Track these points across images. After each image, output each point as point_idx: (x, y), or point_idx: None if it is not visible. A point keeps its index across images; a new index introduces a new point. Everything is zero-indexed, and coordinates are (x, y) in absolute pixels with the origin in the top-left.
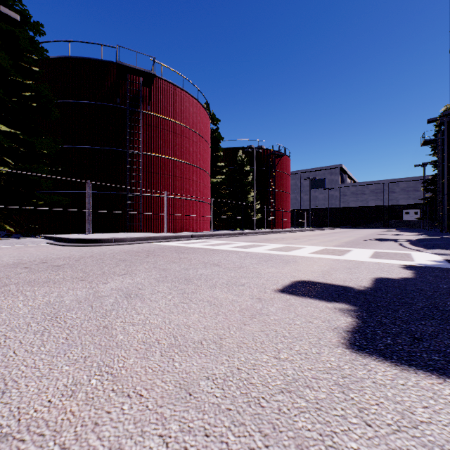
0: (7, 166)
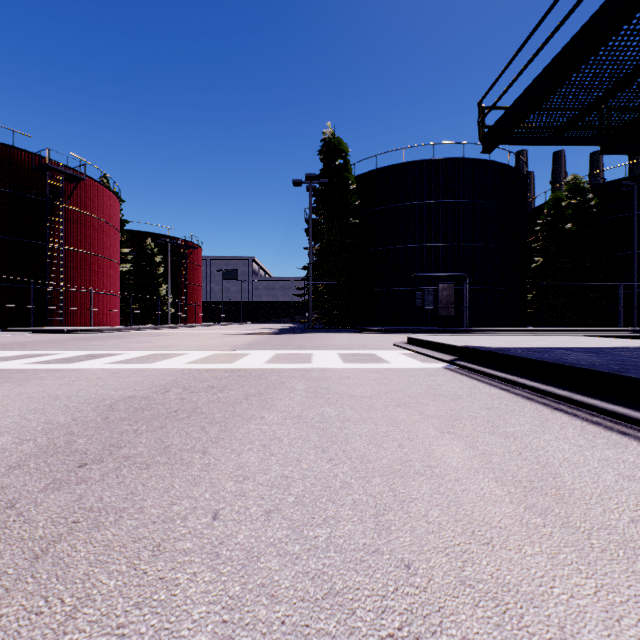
0: None
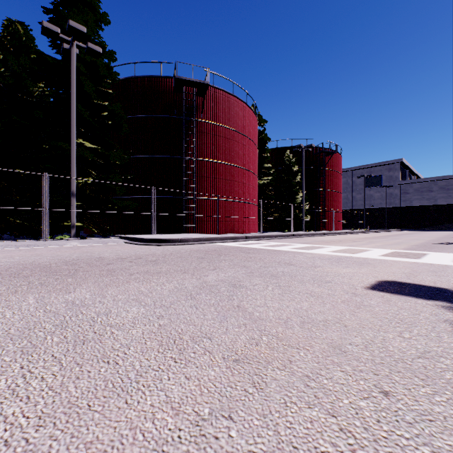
0: (90, 177)
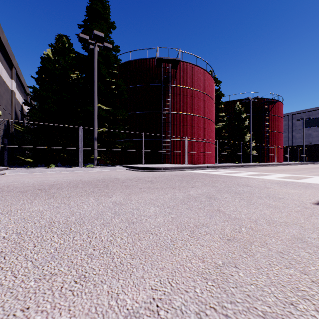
0: (105, 128)
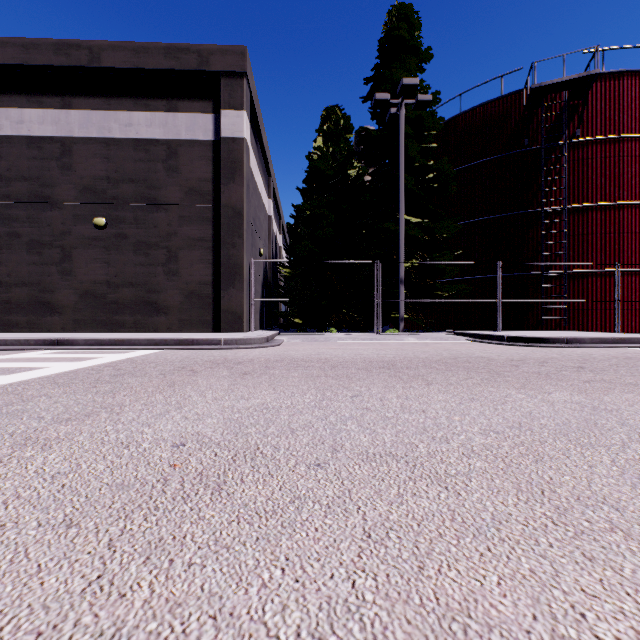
0: (413, 259)
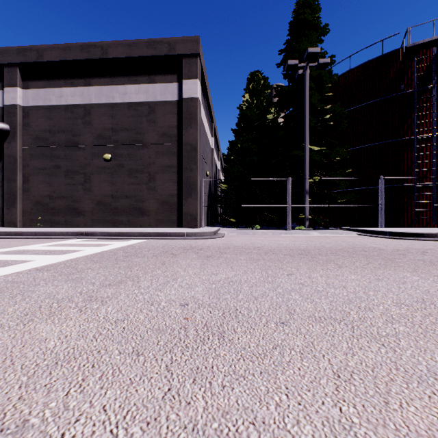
0: (315, 176)
